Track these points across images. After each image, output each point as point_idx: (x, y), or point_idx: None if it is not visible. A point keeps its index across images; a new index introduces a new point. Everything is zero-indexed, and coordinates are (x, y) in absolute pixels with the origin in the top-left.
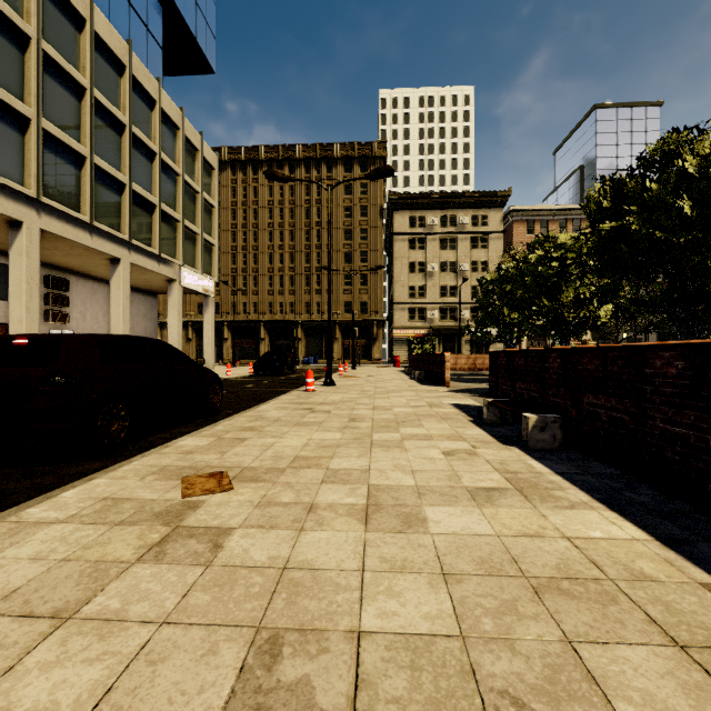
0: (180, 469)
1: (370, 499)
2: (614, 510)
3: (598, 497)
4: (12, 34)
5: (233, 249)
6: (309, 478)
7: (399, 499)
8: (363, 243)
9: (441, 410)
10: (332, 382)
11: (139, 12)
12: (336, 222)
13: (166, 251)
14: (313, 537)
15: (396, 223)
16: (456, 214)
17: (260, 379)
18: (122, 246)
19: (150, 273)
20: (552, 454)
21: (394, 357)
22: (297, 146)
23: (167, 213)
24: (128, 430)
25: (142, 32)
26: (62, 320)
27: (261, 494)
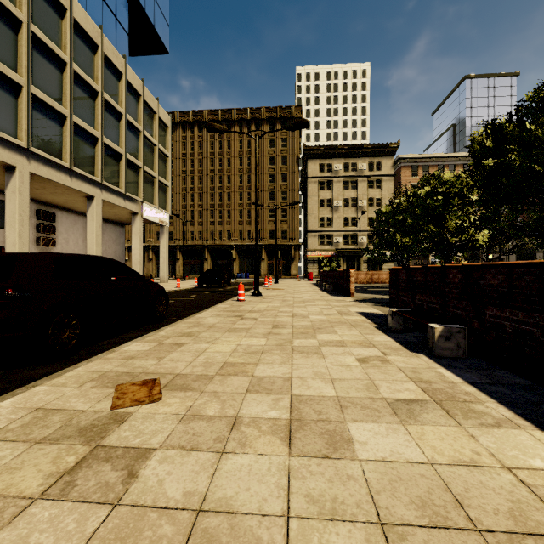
0: (118, 375)
1: (293, 412)
2: (543, 430)
3: (520, 412)
4: (8, 19)
5: (184, 190)
6: (235, 386)
7: (321, 413)
8: (284, 185)
9: (350, 318)
10: (259, 293)
11: (110, 5)
12: (262, 169)
13: (130, 191)
14: (235, 463)
15: (309, 169)
16: (356, 162)
17: (202, 290)
18: (96, 186)
19: (118, 208)
20: (458, 362)
21: (308, 273)
22: (232, 110)
23: (131, 161)
24: (79, 337)
25: (112, 21)
26: (50, 244)
27: (188, 406)
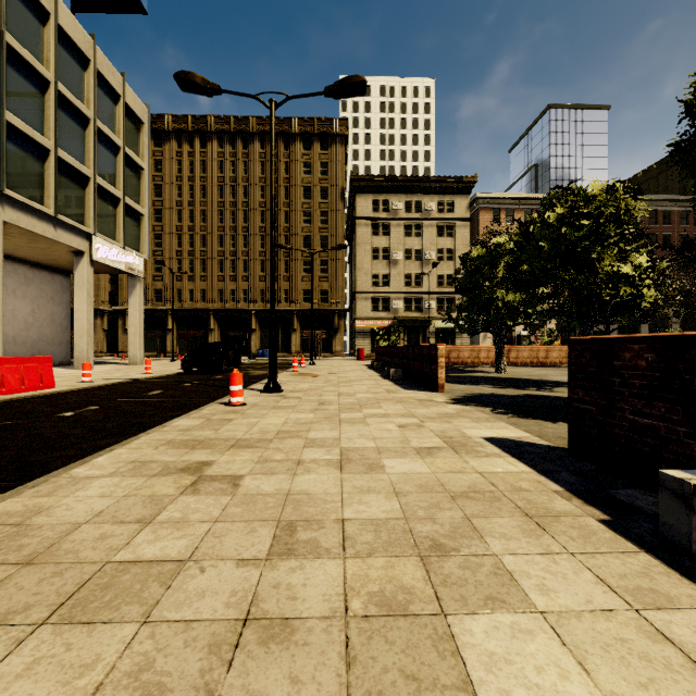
0: None
1: None
2: None
3: None
4: None
5: (178, 229)
6: None
7: None
8: (324, 227)
9: (488, 466)
10: (277, 387)
11: None
12: (293, 203)
13: (67, 213)
14: None
15: (358, 207)
16: (421, 200)
17: (185, 379)
18: None
19: (43, 240)
20: None
21: (358, 349)
22: (250, 118)
23: (68, 164)
24: None
25: None
26: None
27: None
